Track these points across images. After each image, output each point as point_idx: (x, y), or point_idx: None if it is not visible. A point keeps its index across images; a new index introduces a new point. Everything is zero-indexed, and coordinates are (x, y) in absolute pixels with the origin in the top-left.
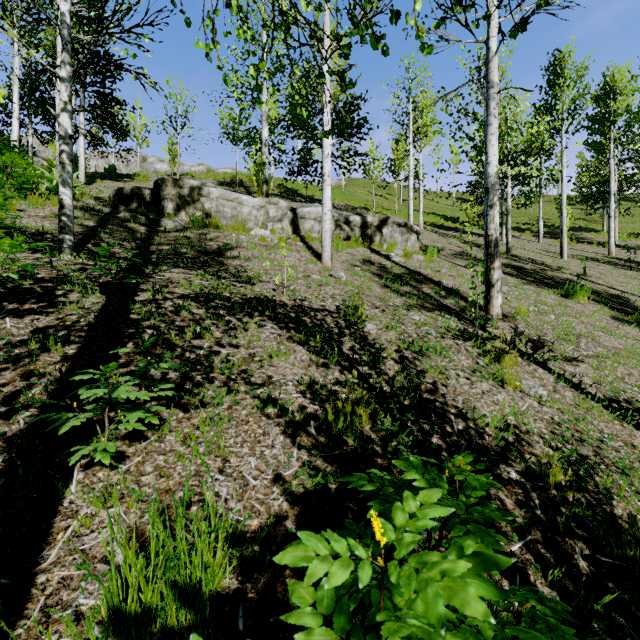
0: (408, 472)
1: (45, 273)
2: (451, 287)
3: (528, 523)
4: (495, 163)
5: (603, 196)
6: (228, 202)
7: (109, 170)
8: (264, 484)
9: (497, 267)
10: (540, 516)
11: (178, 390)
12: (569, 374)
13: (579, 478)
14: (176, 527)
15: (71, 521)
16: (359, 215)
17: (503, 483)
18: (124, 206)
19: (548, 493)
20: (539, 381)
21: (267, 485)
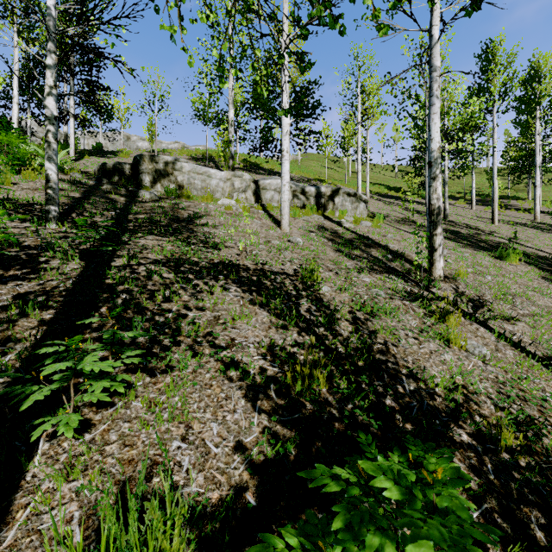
0: (377, 477)
1: (31, 241)
2: (397, 250)
3: (483, 490)
4: (437, 139)
5: (529, 168)
6: (198, 175)
7: (96, 148)
8: (225, 452)
9: (439, 233)
10: (494, 482)
11: (146, 354)
12: (508, 333)
13: (527, 439)
14: (130, 519)
15: (32, 497)
16: (314, 186)
17: (456, 446)
18: (107, 179)
19: (500, 457)
20: (482, 340)
21: (228, 453)
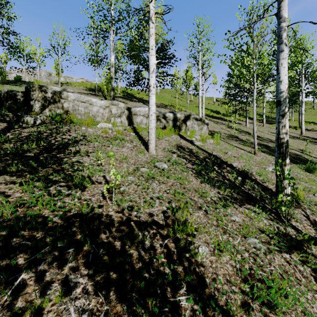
0: None
1: None
2: (241, 169)
3: None
4: (286, 81)
5: (293, 102)
6: (82, 103)
7: (17, 79)
8: None
9: (288, 163)
10: None
11: None
12: None
13: None
14: None
15: None
16: (172, 112)
17: None
18: None
19: None
20: None
21: None
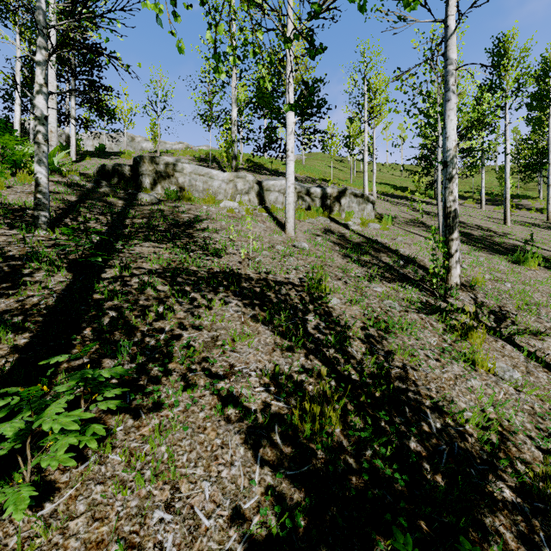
0: None
1: (17, 250)
2: (408, 255)
3: None
4: (454, 137)
5: (540, 166)
6: (200, 177)
7: (99, 149)
8: (219, 525)
9: (456, 238)
10: None
11: (131, 387)
12: (538, 351)
13: None
14: None
15: None
16: (319, 187)
17: (498, 506)
18: (106, 181)
19: None
20: (510, 360)
21: (222, 526)
